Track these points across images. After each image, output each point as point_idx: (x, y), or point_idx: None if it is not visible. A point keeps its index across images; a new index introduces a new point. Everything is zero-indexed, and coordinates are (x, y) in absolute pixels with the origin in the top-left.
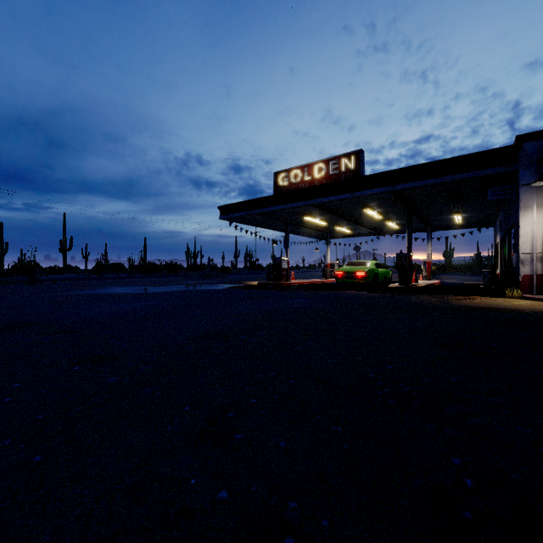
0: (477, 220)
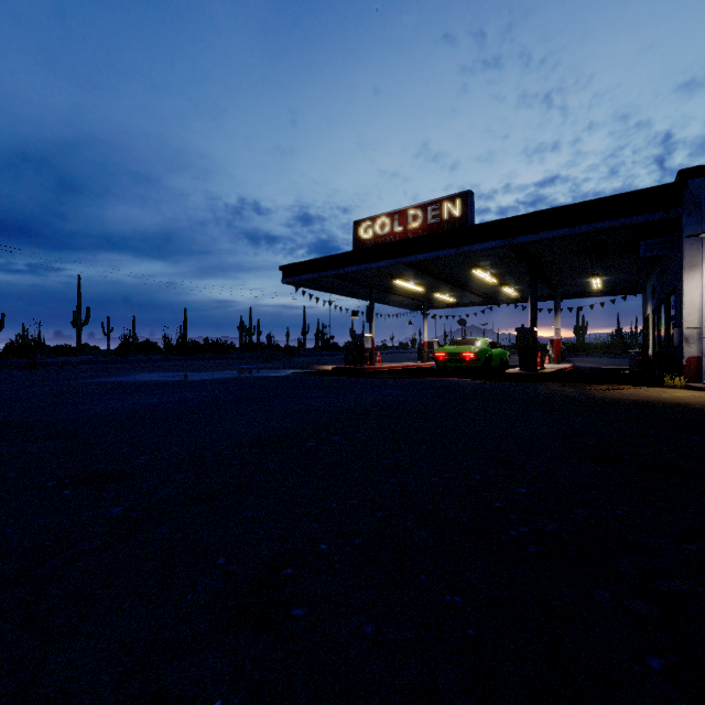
0: (621, 284)
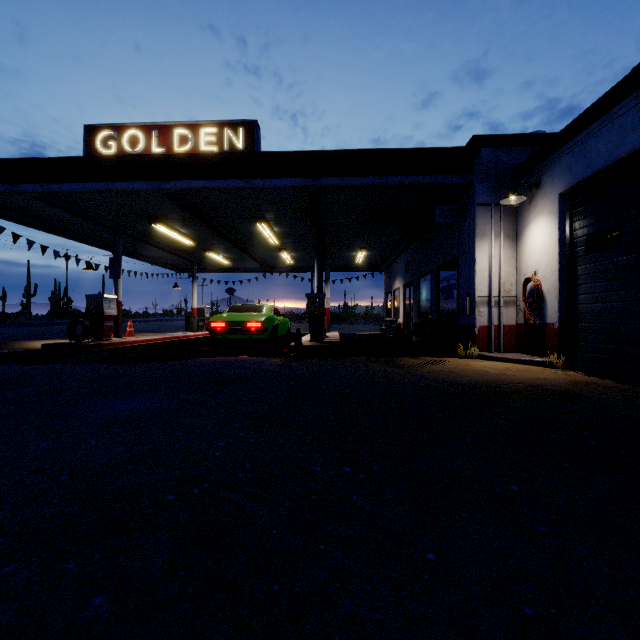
0: (373, 262)
